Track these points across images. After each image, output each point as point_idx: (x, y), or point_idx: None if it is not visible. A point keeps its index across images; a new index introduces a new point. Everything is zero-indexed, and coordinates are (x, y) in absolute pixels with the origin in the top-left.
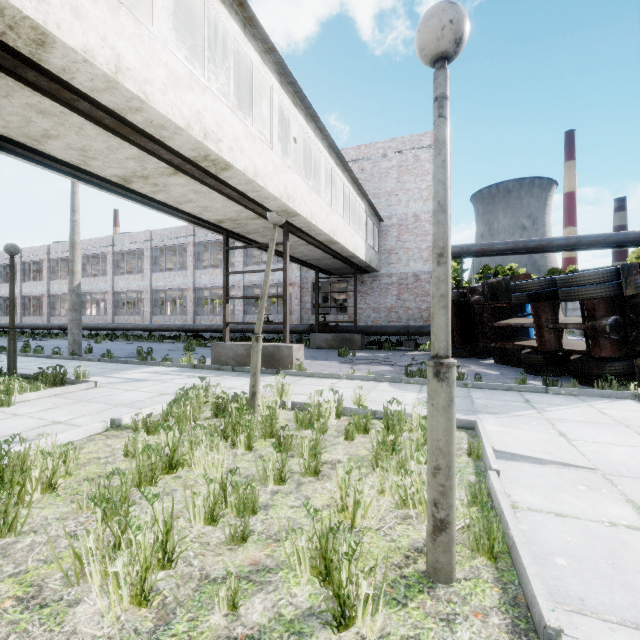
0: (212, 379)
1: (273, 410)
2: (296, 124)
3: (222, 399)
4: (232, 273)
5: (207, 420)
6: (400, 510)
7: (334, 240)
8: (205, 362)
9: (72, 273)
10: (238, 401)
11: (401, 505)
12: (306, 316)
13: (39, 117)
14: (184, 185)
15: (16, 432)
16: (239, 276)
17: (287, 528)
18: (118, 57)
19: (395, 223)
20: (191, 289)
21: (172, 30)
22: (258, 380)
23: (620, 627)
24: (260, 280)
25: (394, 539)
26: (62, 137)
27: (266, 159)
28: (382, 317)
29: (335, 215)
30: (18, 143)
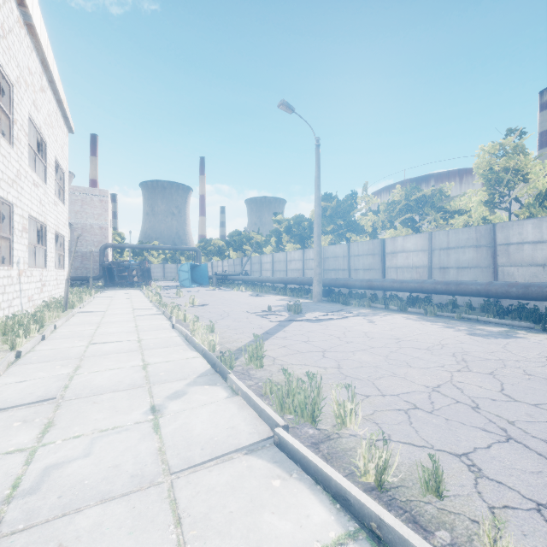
0: None
1: None
2: None
3: None
4: None
5: None
6: None
7: None
8: None
9: None
10: None
11: None
12: None
13: None
14: None
15: None
16: None
17: None
18: None
19: (80, 227)
20: None
21: None
22: None
23: (105, 294)
24: None
25: None
26: None
27: None
28: (72, 272)
29: None
30: None
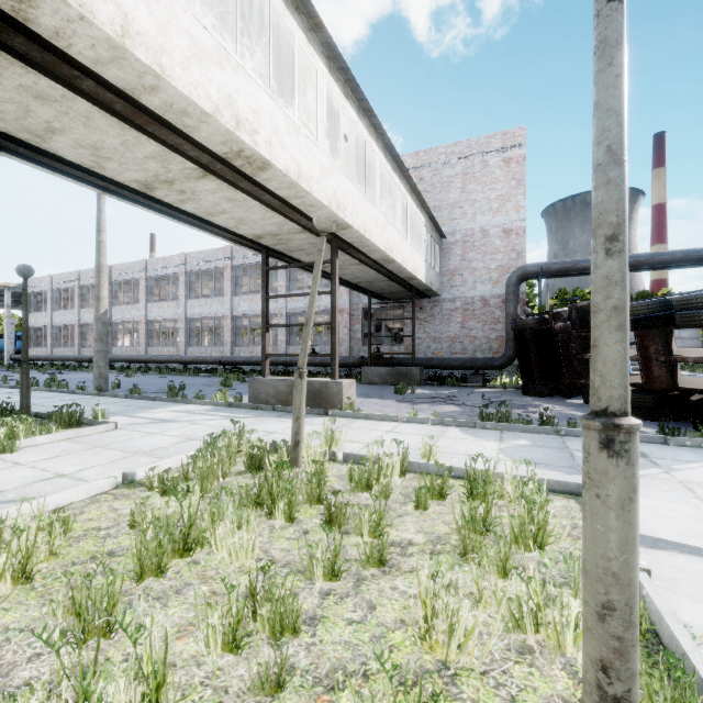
0: (249, 420)
1: (321, 466)
2: (346, 122)
3: (258, 449)
4: (272, 297)
5: (239, 475)
6: (512, 635)
7: (390, 258)
8: (242, 400)
9: (98, 299)
10: (277, 452)
11: (513, 627)
12: (356, 347)
13: (38, 104)
14: (215, 191)
15: (9, 488)
16: (281, 302)
17: (344, 664)
18: (125, 17)
19: (459, 240)
20: (229, 317)
21: (202, 9)
22: (302, 426)
23: None
24: (305, 307)
25: (513, 695)
26: (68, 131)
27: (312, 158)
28: (444, 348)
29: (392, 229)
30: (19, 141)
